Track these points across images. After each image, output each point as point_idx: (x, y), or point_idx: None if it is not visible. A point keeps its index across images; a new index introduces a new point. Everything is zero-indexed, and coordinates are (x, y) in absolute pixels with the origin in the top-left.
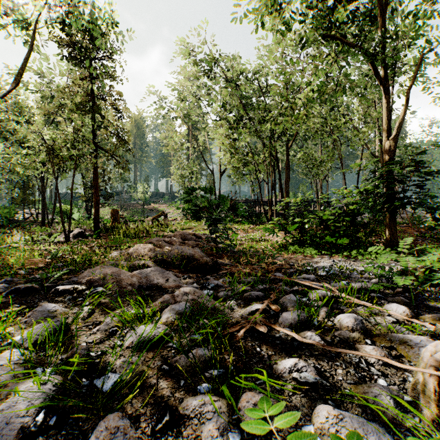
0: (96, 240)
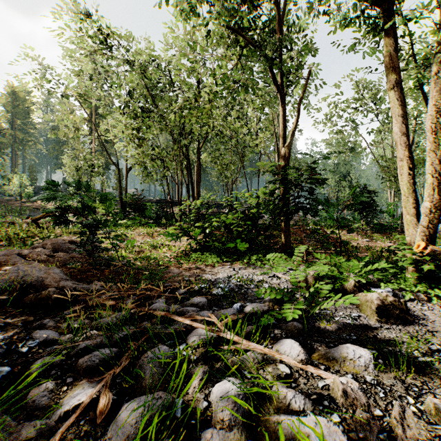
0: None
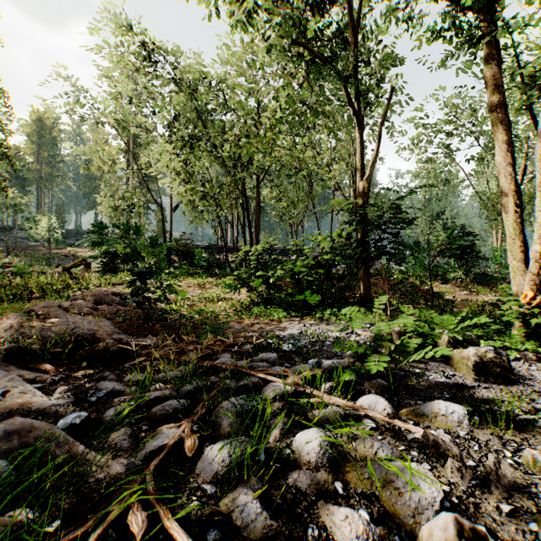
0: None
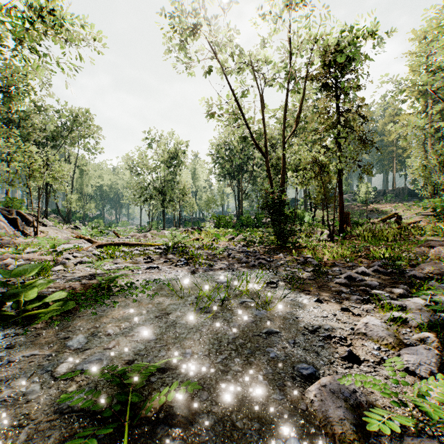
0: (348, 241)
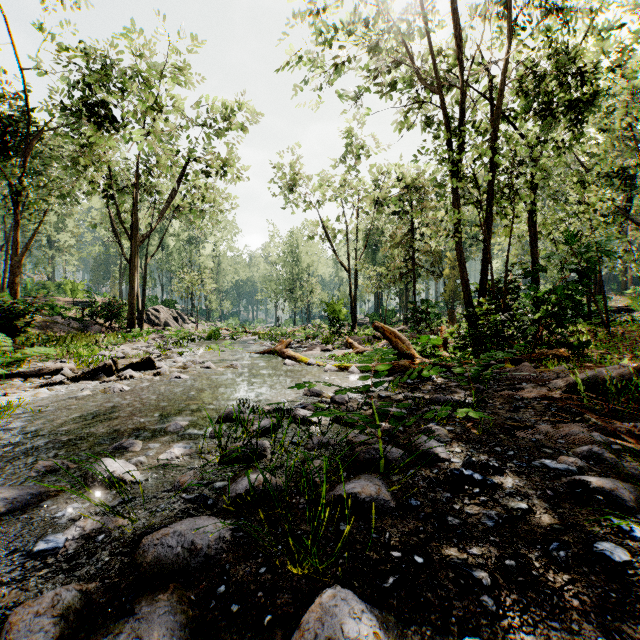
0: None
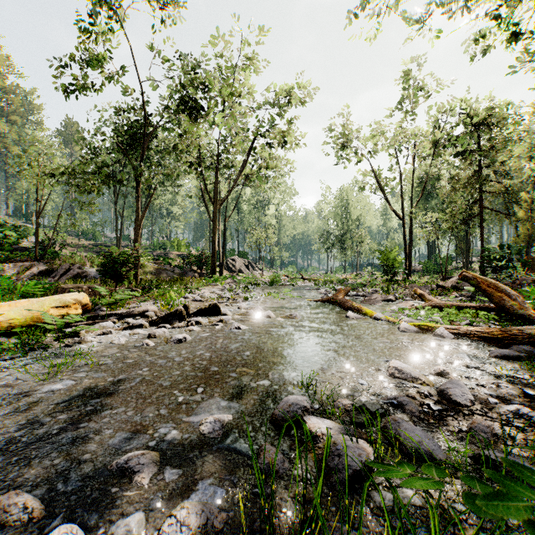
0: None
